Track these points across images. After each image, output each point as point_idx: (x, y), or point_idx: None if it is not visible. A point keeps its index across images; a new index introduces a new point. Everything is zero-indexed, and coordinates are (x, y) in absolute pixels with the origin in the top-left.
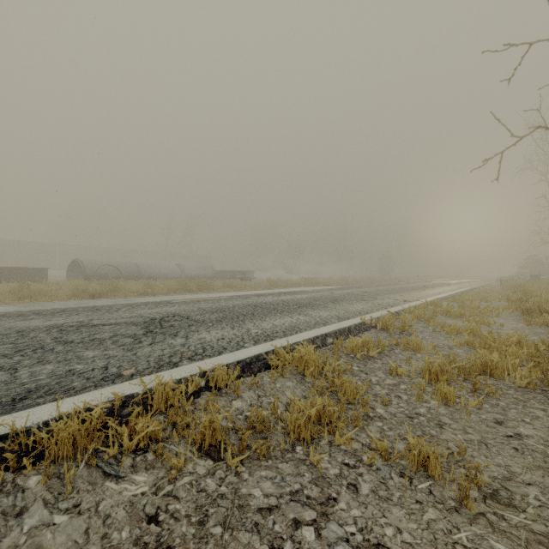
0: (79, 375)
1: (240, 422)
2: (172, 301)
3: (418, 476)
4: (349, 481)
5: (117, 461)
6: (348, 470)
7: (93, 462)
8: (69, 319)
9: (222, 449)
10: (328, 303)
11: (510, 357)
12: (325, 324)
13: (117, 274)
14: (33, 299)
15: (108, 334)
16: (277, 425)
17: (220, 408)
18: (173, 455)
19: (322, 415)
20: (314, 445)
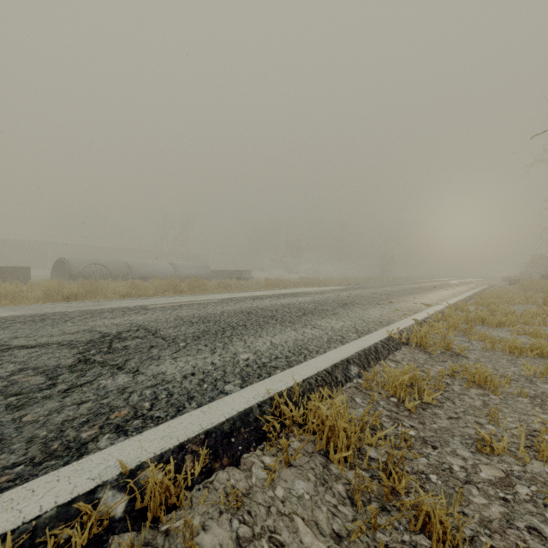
0: None
1: None
2: (149, 306)
3: None
4: None
5: None
6: None
7: None
8: None
9: None
10: (338, 308)
11: None
12: (342, 342)
13: (106, 274)
14: None
15: (12, 368)
16: None
17: None
18: None
19: None
20: None
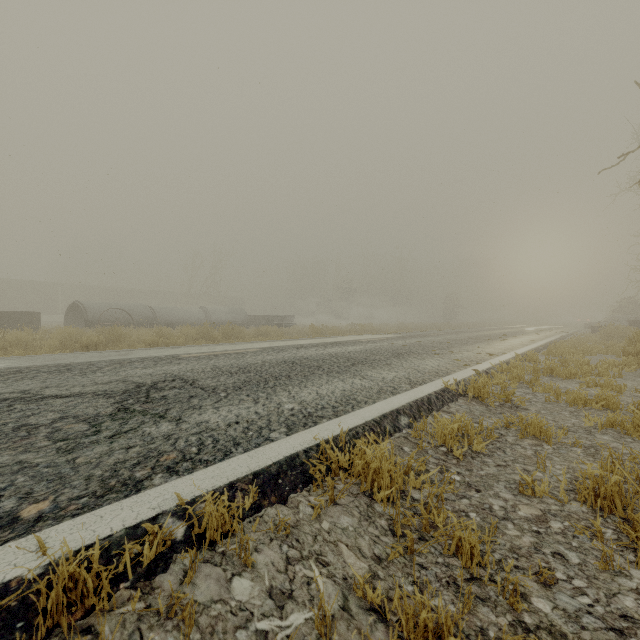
0: None
1: None
2: (181, 356)
3: None
4: None
5: None
6: None
7: None
8: (13, 386)
9: None
10: (391, 358)
11: None
12: (393, 393)
13: (127, 320)
14: (7, 352)
15: (52, 416)
16: None
17: (202, 609)
18: None
19: None
20: None
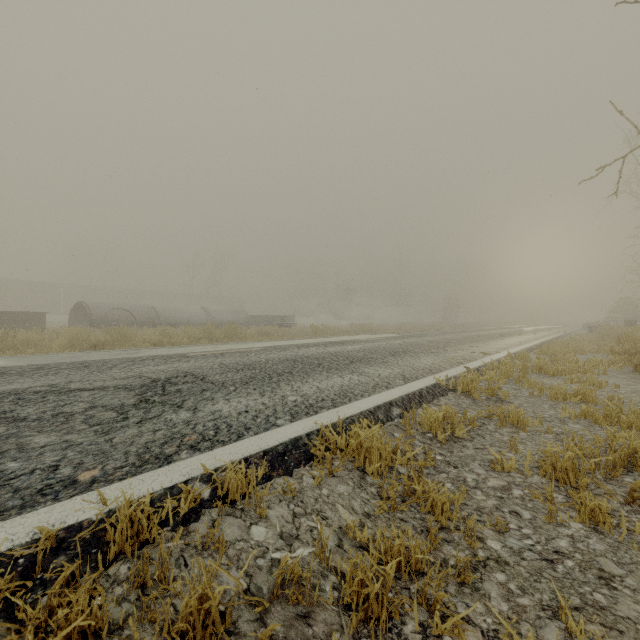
0: (5, 483)
1: (261, 575)
2: (189, 354)
3: None
4: None
5: None
6: None
7: None
8: (40, 381)
9: None
10: (388, 356)
11: None
12: (388, 387)
13: (131, 320)
14: (18, 351)
15: (83, 406)
16: (325, 582)
17: (229, 545)
18: None
19: (403, 562)
20: None
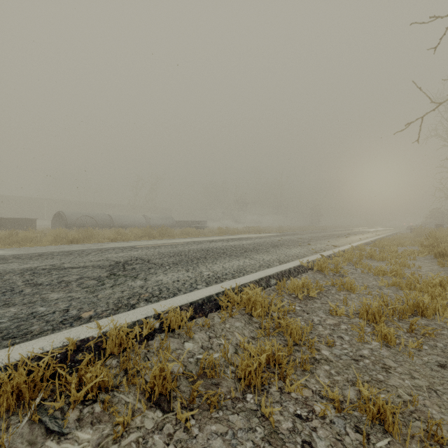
0: (39, 318)
1: (191, 366)
2: (137, 246)
3: (374, 431)
4: (303, 438)
5: (63, 413)
6: (301, 423)
7: (36, 419)
8: (44, 262)
9: (171, 401)
10: (270, 248)
11: (439, 298)
12: (268, 267)
13: (94, 224)
14: (20, 245)
15: (75, 277)
16: (227, 369)
17: (172, 351)
18: (122, 405)
19: (271, 359)
20: (265, 395)
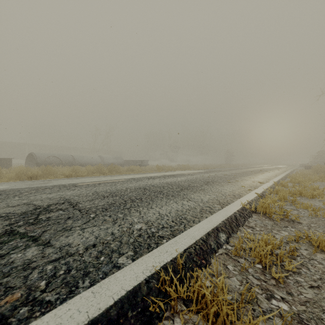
0: None
1: None
2: (78, 184)
3: None
4: None
5: None
6: None
7: None
8: None
9: None
10: (204, 185)
11: None
12: (211, 212)
13: (59, 162)
14: None
15: None
16: None
17: None
18: None
19: None
20: None
